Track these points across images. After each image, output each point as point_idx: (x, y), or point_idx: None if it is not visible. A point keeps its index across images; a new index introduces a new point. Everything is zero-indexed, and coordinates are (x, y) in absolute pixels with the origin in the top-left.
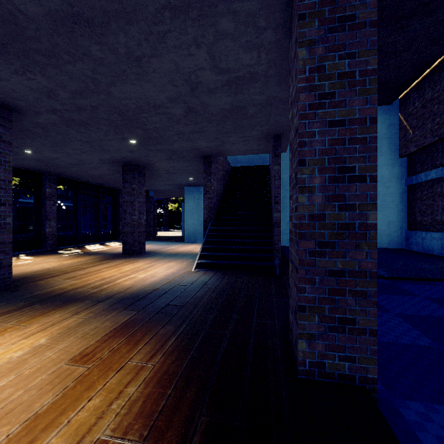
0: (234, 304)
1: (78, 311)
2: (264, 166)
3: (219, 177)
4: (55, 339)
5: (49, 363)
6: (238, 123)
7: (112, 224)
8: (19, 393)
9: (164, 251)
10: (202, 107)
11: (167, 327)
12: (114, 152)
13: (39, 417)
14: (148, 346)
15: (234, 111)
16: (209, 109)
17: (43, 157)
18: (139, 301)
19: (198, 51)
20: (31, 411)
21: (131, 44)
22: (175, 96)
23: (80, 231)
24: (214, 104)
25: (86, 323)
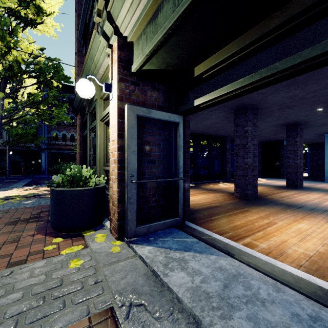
0: None
1: None
2: None
3: None
4: None
5: None
6: None
7: None
8: None
9: (319, 188)
10: None
11: None
12: (290, 119)
13: None
14: None
15: None
16: None
17: None
18: None
19: None
20: None
21: None
22: None
23: None
24: None
25: None
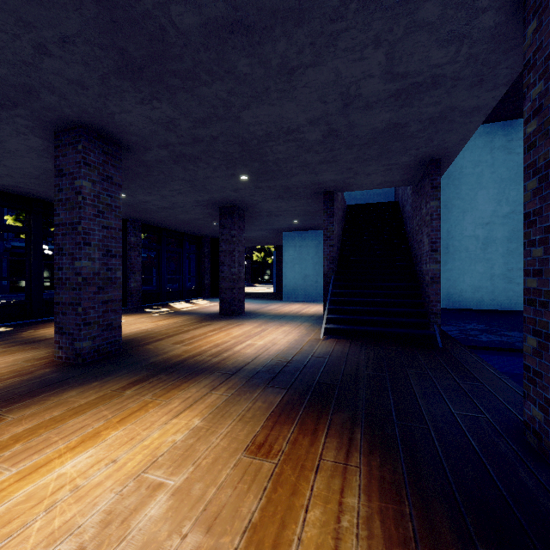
0: (408, 386)
1: (214, 385)
2: (391, 202)
3: (339, 218)
4: (210, 421)
5: (223, 452)
6: (387, 147)
7: (196, 278)
8: (212, 490)
9: (266, 311)
10: (347, 128)
11: (339, 413)
12: (215, 192)
13: (257, 528)
14: (333, 439)
15: (388, 131)
16: (356, 131)
17: (134, 200)
18: (279, 376)
19: (374, 53)
20: (243, 518)
21: (290, 53)
22: (319, 117)
23: (164, 286)
24: (366, 123)
25: (233, 402)
